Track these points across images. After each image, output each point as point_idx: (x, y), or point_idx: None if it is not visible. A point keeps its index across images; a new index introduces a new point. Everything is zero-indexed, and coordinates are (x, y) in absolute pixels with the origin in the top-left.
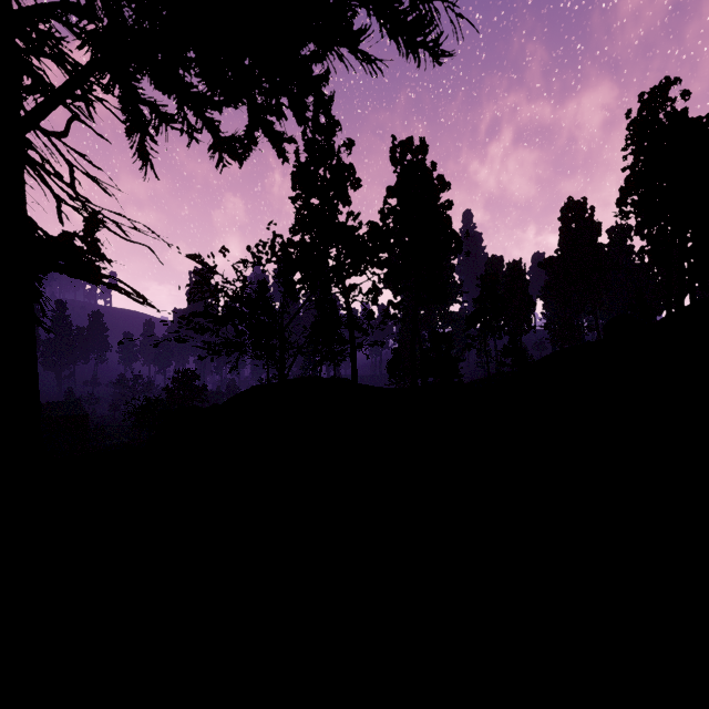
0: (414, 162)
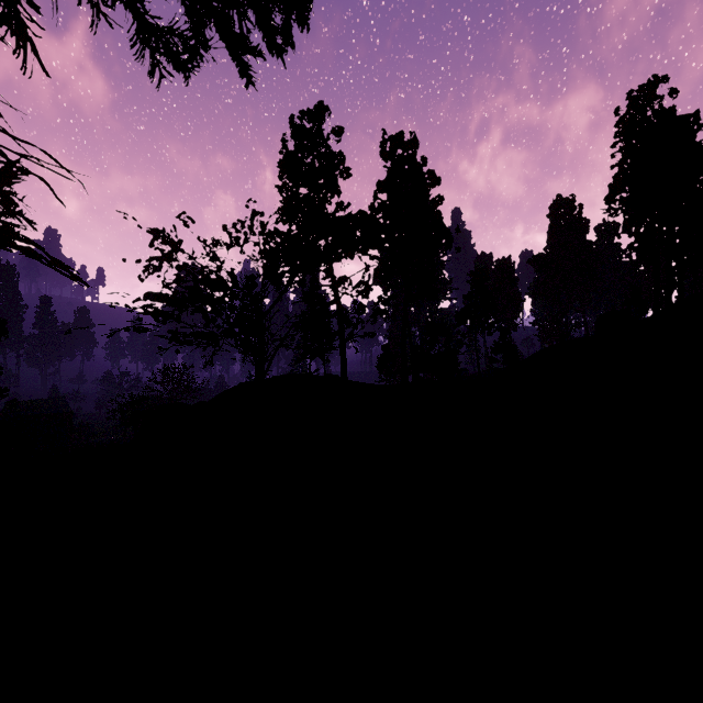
0: (405, 156)
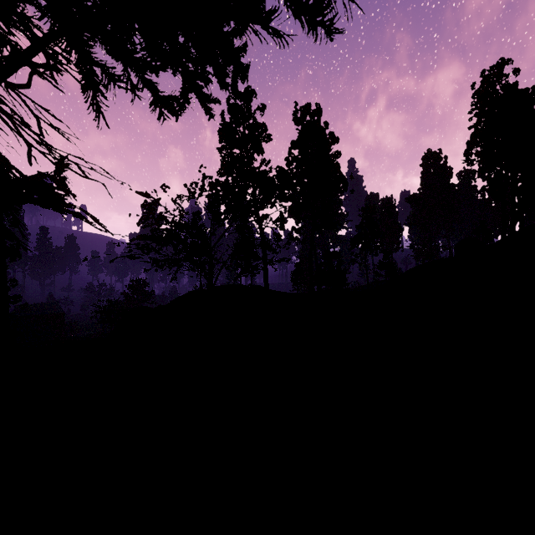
0: (312, 122)
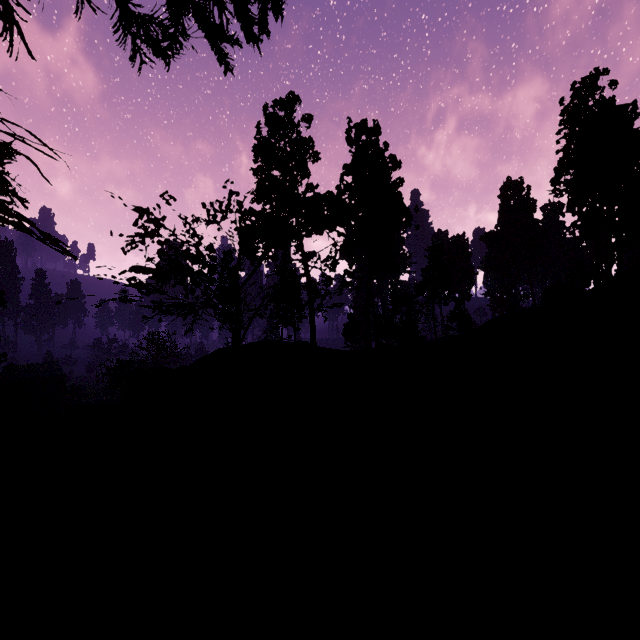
0: (368, 142)
